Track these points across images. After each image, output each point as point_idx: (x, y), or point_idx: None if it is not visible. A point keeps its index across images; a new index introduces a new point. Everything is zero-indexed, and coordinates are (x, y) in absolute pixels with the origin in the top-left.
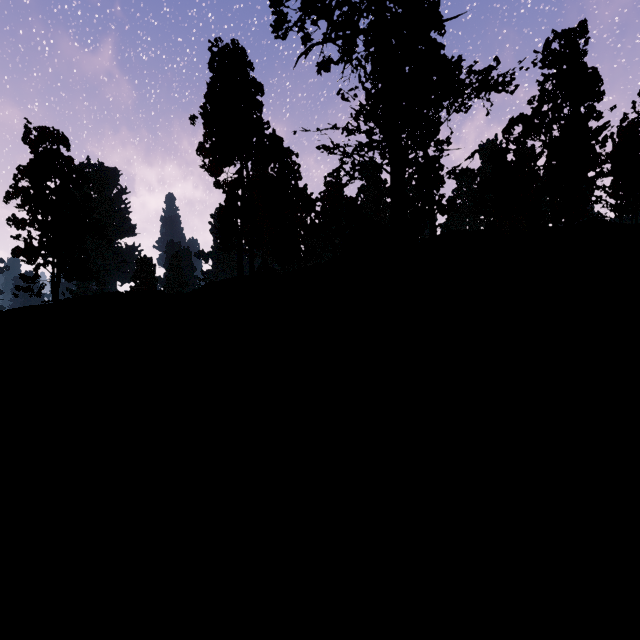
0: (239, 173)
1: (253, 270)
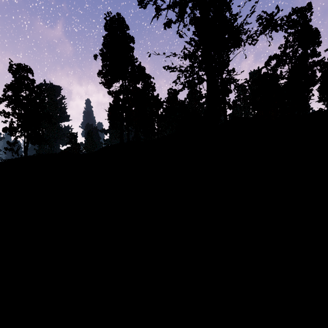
0: (121, 86)
1: (129, 139)
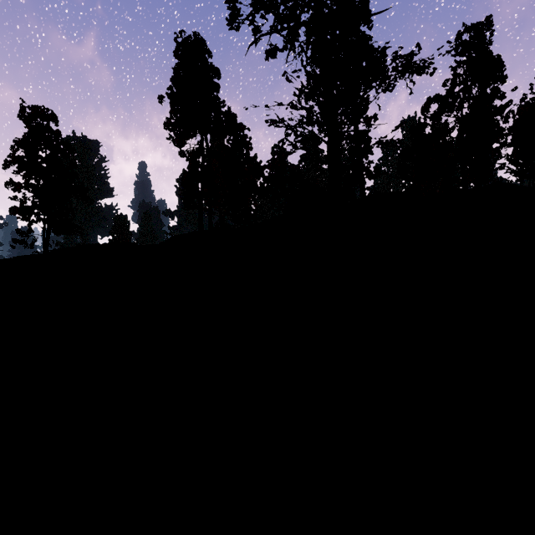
0: (200, 144)
1: (211, 226)
